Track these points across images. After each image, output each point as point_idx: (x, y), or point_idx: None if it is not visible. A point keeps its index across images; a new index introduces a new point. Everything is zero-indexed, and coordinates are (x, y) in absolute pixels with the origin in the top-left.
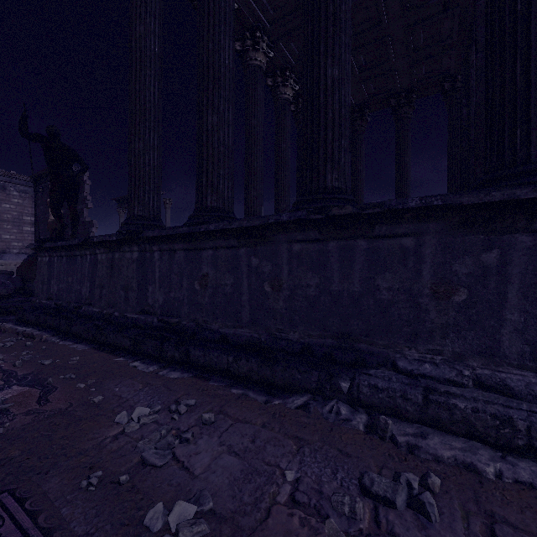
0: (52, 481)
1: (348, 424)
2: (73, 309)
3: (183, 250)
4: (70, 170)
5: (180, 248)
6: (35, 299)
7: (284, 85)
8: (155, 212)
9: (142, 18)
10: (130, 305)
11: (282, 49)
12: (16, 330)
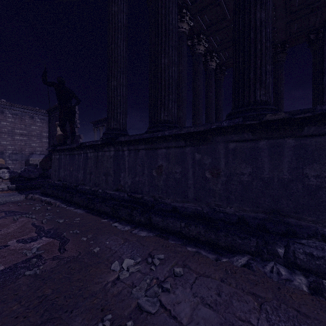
0: (76, 320)
1: (291, 284)
2: (73, 187)
3: (144, 149)
4: (70, 103)
5: (142, 148)
6: (51, 181)
7: (199, 44)
8: (123, 126)
9: (115, 2)
10: (109, 185)
11: (198, 20)
12: (41, 199)
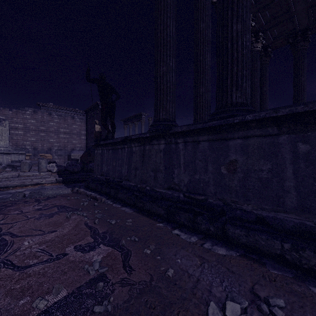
0: None
1: None
2: (116, 182)
3: (207, 141)
4: (110, 98)
5: (204, 139)
6: (94, 175)
7: None
8: (173, 116)
9: None
10: (158, 183)
11: None
12: (86, 193)
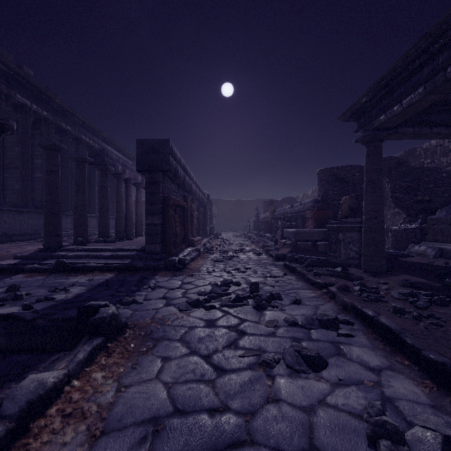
0: None
1: None
2: None
3: None
4: None
5: None
6: None
7: None
8: None
9: None
10: None
11: None
12: None
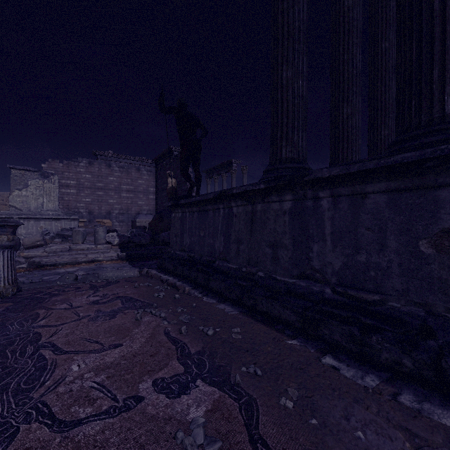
0: None
1: None
2: (206, 262)
3: (384, 192)
4: (194, 135)
5: (378, 190)
6: (170, 250)
7: None
8: (303, 153)
9: None
10: (281, 266)
11: None
12: (159, 277)
